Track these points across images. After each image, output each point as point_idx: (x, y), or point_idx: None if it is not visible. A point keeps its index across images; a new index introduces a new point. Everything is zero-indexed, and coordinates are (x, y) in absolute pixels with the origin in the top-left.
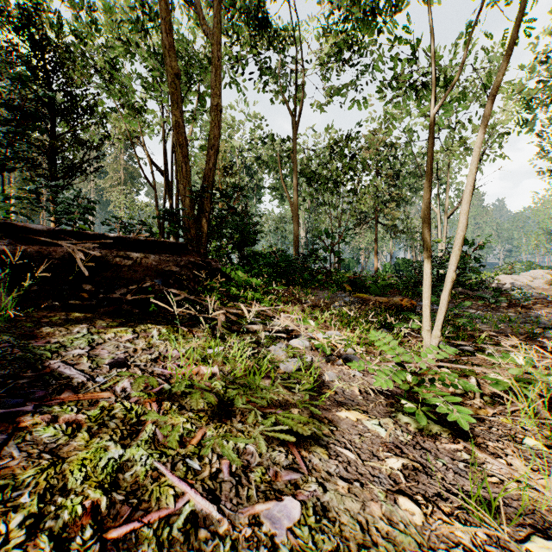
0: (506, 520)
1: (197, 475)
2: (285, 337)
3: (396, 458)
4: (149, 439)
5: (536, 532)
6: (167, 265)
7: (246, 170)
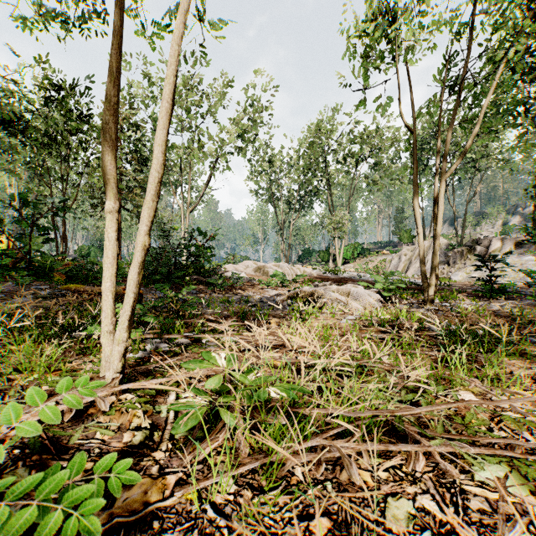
0: None
1: None
2: None
3: None
4: None
5: None
6: None
7: None
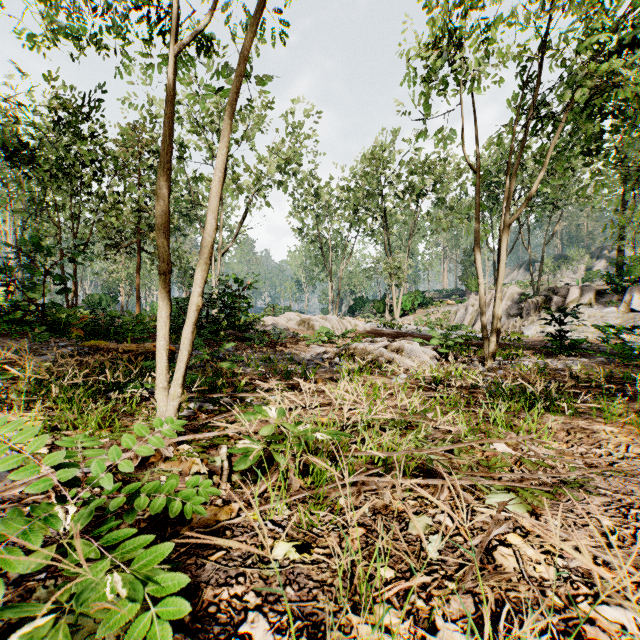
0: None
1: None
2: None
3: None
4: None
5: None
6: None
7: None
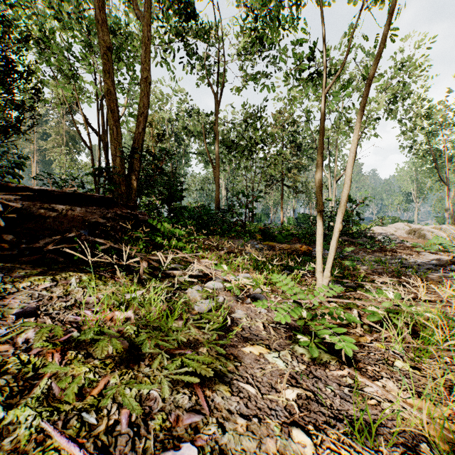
0: (384, 441)
1: (92, 430)
2: (202, 280)
3: (291, 389)
4: (42, 395)
5: (408, 450)
6: (94, 216)
7: (176, 138)
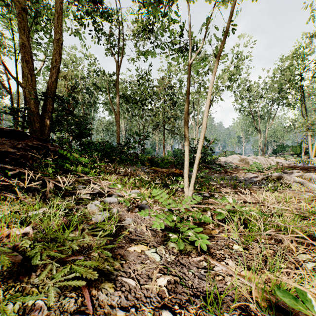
0: (227, 308)
1: None
2: (101, 196)
3: (164, 277)
4: None
5: (242, 312)
6: (4, 146)
7: (87, 91)
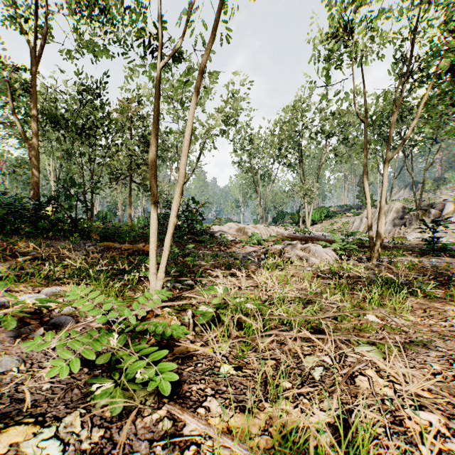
0: None
1: None
2: None
3: None
4: None
5: None
6: None
7: None
